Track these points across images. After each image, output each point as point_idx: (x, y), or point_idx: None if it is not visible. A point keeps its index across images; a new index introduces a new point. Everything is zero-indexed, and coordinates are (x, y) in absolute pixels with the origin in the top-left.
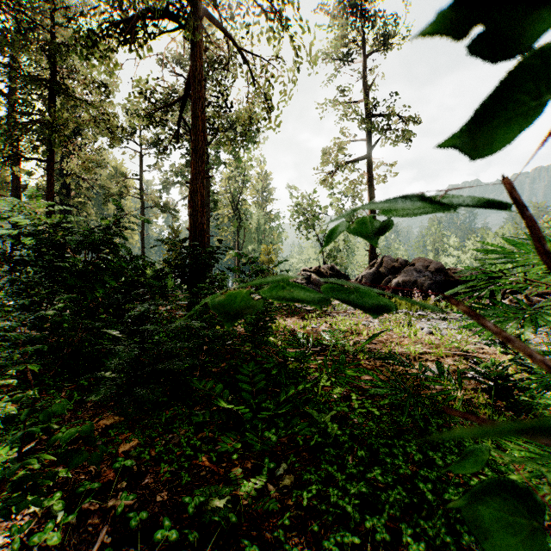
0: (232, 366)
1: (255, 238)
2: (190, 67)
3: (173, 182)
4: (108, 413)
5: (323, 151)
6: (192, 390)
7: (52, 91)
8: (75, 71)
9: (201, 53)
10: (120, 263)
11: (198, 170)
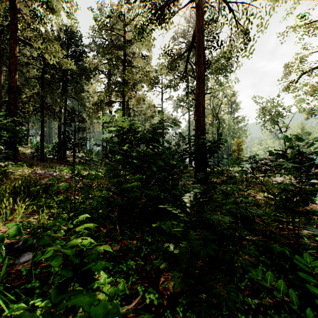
0: (256, 240)
1: (227, 135)
2: (195, 26)
3: (178, 106)
4: (167, 273)
5: (286, 66)
6: (235, 267)
7: (124, 66)
8: (133, 54)
9: (202, 14)
10: (163, 150)
11: (200, 90)
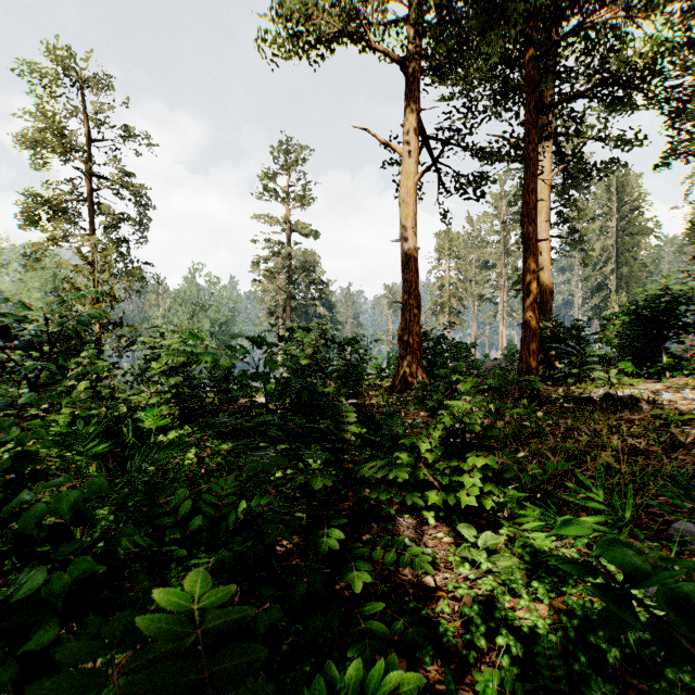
0: None
1: None
2: None
3: None
4: None
5: None
6: None
7: None
8: None
9: None
10: None
11: None
